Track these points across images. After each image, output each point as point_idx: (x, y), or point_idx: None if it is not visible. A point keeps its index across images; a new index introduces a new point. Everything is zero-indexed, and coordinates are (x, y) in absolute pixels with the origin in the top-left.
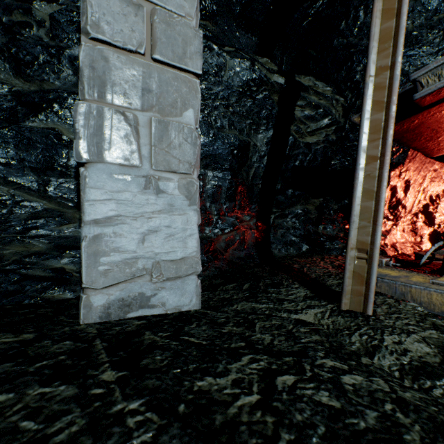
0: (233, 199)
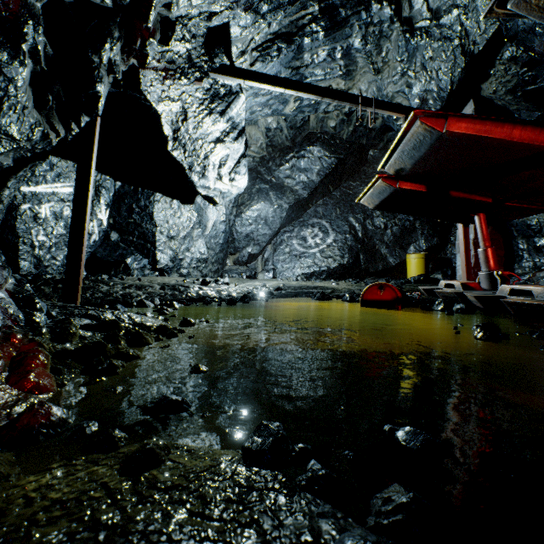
0: (540, 251)
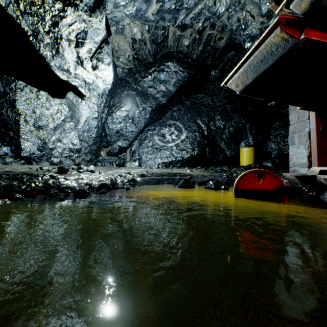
0: None
